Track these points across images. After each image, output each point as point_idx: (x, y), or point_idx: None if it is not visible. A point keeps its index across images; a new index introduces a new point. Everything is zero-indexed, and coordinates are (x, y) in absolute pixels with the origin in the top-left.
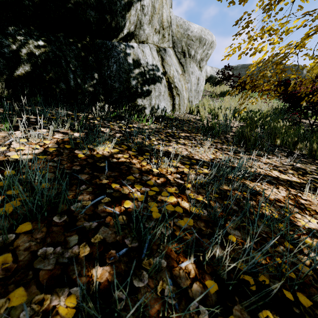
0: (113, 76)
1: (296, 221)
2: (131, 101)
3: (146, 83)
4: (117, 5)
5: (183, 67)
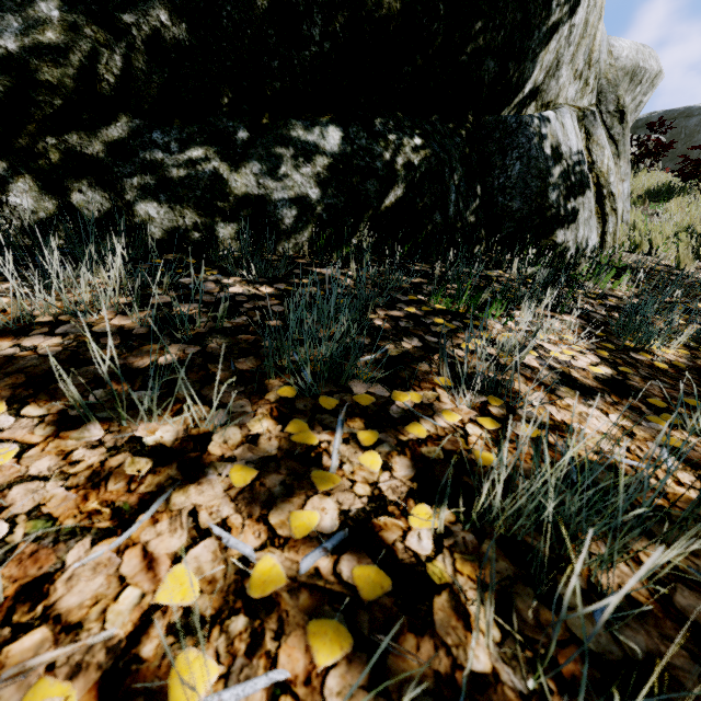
0: (509, 188)
1: None
2: (543, 235)
3: (571, 194)
4: (532, 38)
5: (615, 147)
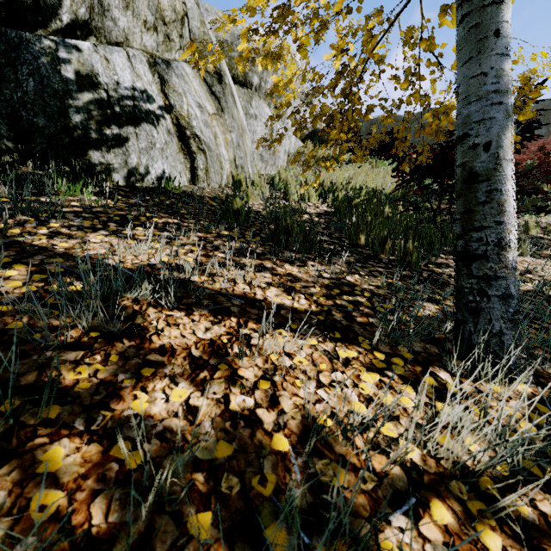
0: (30, 103)
1: (126, 398)
2: (78, 154)
3: (114, 122)
4: None
5: (218, 102)
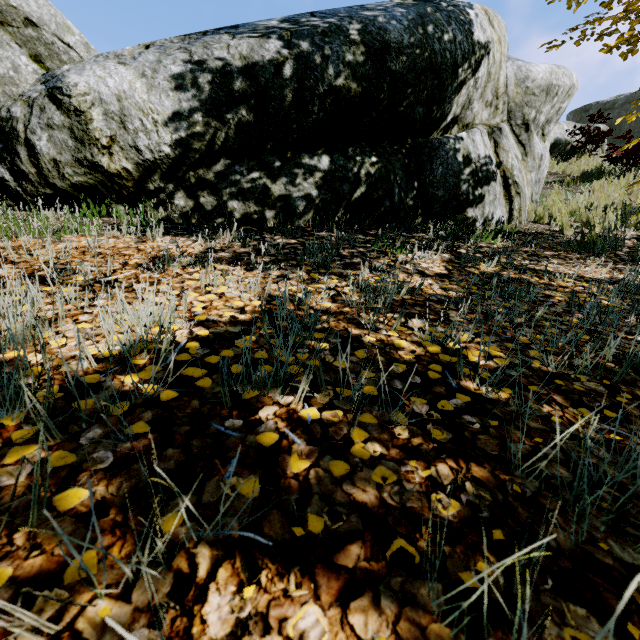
0: (436, 183)
1: None
2: (459, 212)
3: (479, 185)
4: (448, 91)
5: (523, 148)
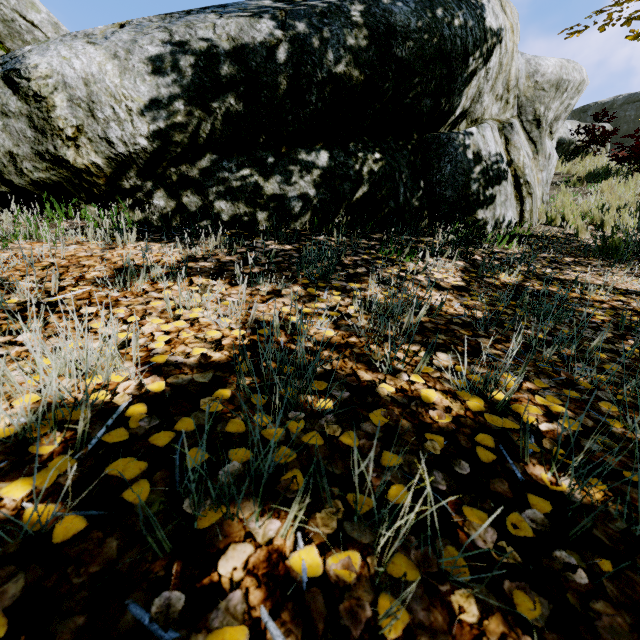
0: (443, 182)
1: None
2: (468, 214)
3: (489, 185)
4: (457, 82)
5: (534, 146)
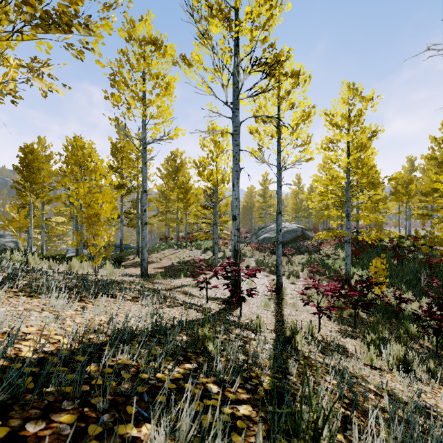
0: None
1: None
2: None
3: None
4: None
5: None
